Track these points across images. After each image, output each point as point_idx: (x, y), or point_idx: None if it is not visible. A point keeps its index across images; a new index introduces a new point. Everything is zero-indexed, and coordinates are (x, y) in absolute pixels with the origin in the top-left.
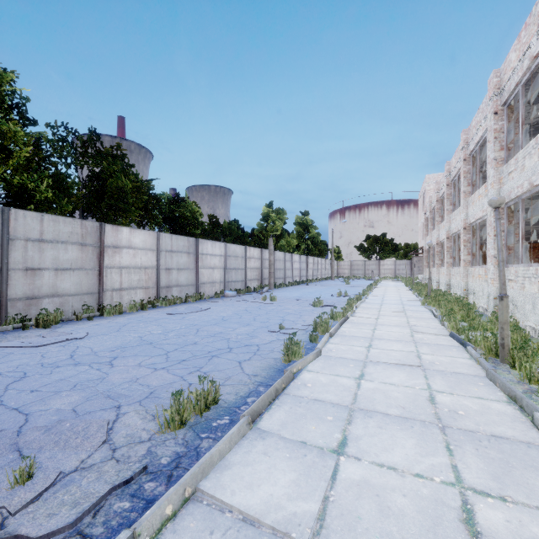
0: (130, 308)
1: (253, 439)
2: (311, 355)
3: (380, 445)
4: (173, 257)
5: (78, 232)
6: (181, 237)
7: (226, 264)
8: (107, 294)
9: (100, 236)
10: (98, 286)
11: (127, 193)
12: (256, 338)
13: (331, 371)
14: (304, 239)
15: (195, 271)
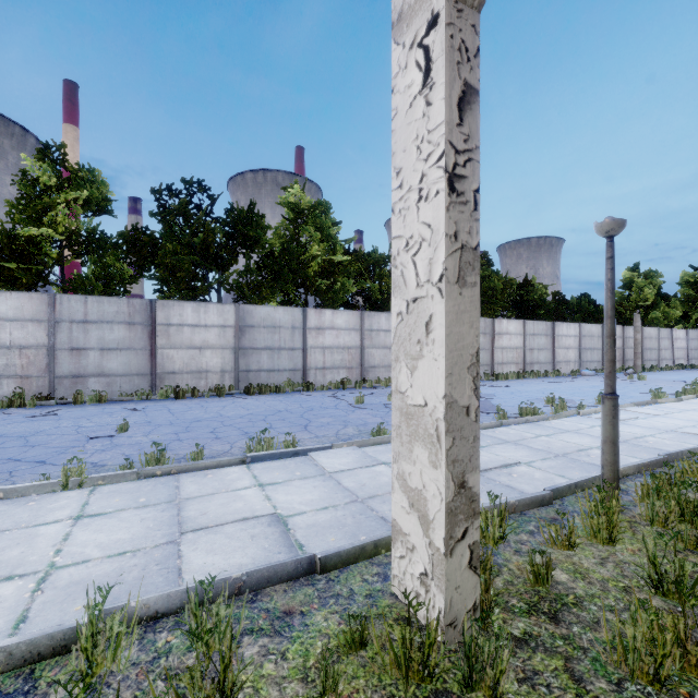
0: (510, 377)
1: (636, 407)
2: (672, 398)
3: (696, 414)
4: (534, 339)
5: (482, 326)
6: (540, 323)
7: (580, 344)
8: (495, 366)
9: (492, 327)
10: (491, 361)
11: (497, 291)
12: (629, 394)
13: (685, 405)
14: (697, 305)
15: (552, 351)
